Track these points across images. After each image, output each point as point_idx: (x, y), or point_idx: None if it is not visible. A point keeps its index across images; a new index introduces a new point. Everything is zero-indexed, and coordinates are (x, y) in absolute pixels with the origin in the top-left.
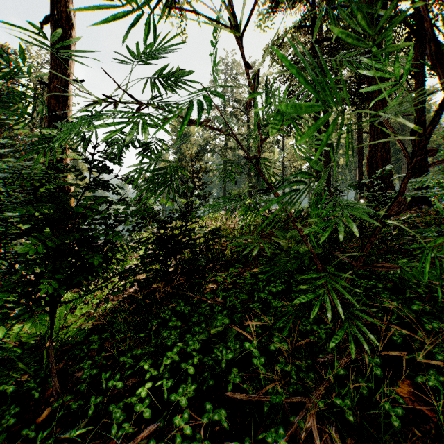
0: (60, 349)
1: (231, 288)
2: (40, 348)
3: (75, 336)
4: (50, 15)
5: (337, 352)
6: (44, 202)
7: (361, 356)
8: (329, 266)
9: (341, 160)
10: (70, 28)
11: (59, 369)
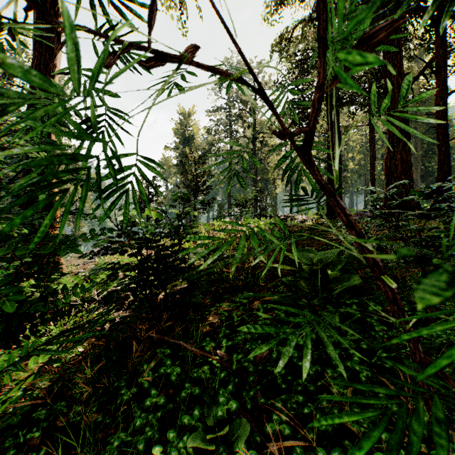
0: None
1: (238, 325)
2: None
3: (12, 411)
4: None
5: None
6: None
7: None
8: (372, 301)
9: (351, 164)
10: (55, 12)
11: None
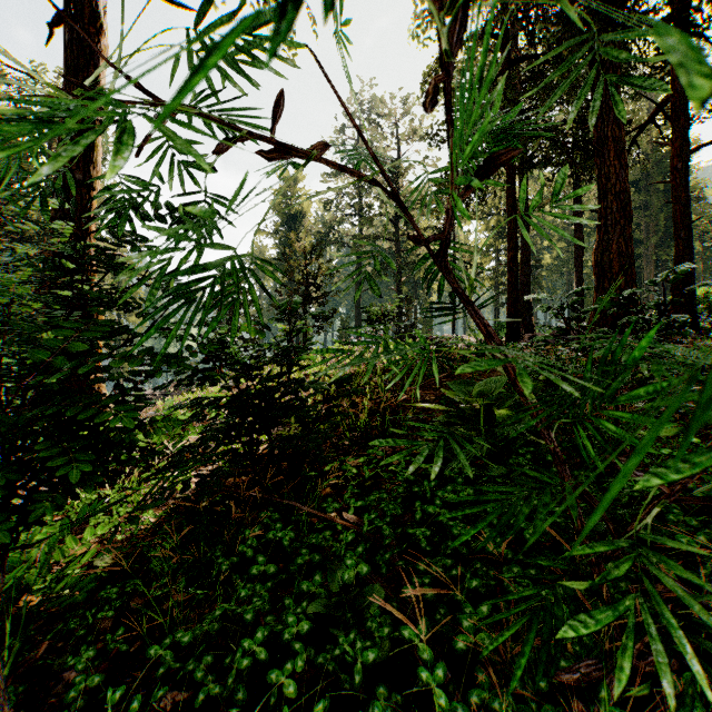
0: (42, 616)
1: (371, 486)
2: (8, 611)
3: (73, 589)
4: (64, 10)
5: (598, 656)
6: (3, 333)
7: (649, 665)
8: None
9: (547, 257)
10: (97, 31)
11: (35, 661)
